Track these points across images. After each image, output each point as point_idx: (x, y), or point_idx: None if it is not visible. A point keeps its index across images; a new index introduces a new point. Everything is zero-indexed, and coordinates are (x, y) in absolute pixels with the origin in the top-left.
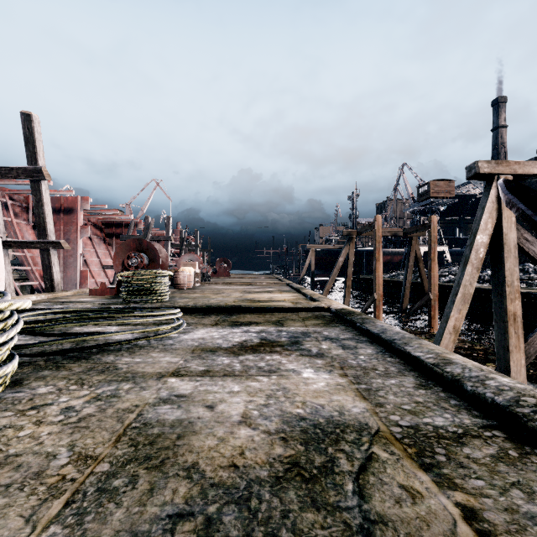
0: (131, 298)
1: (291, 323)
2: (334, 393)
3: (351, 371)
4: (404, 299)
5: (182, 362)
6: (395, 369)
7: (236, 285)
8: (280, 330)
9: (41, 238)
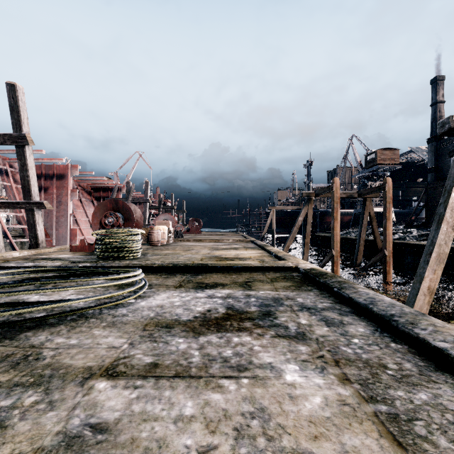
0: (104, 255)
1: (259, 285)
2: (343, 428)
3: (352, 369)
4: (358, 254)
5: (126, 346)
6: (412, 367)
7: (205, 242)
8: (248, 294)
9: (26, 199)
